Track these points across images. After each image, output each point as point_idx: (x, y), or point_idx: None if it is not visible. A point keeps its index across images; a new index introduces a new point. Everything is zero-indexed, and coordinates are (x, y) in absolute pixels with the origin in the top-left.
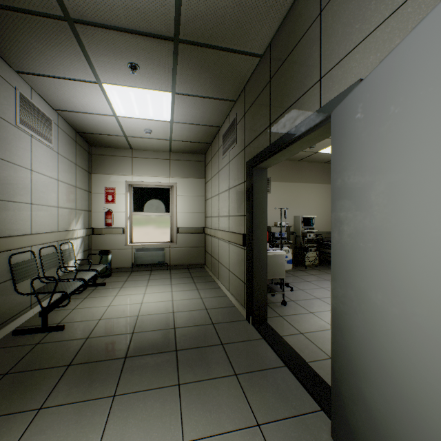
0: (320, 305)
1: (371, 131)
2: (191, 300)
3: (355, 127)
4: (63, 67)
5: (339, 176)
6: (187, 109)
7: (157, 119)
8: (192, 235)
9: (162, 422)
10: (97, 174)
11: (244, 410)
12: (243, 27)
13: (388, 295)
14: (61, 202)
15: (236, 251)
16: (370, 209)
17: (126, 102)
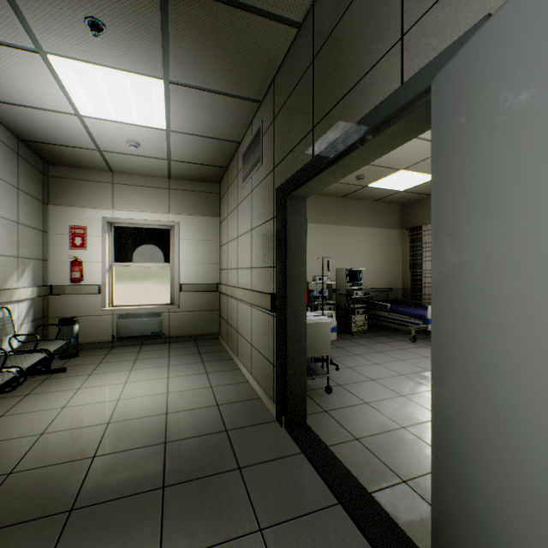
0: (377, 390)
1: None
2: (195, 391)
3: (500, 86)
4: None
5: (452, 192)
6: (190, 110)
7: (145, 125)
8: (201, 294)
9: None
10: (58, 206)
11: None
12: None
13: None
14: None
15: (261, 319)
16: (547, 251)
17: (92, 91)
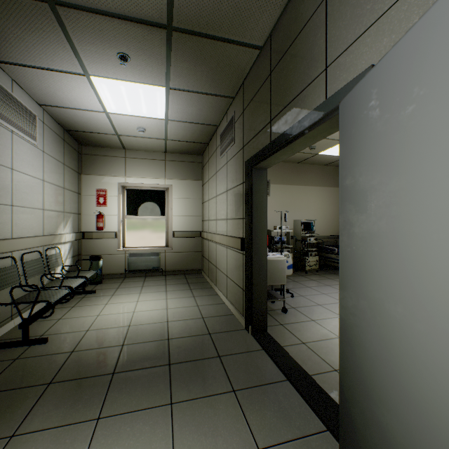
0: (322, 312)
1: (389, 119)
2: (186, 308)
3: (369, 116)
4: (46, 57)
5: (349, 173)
6: (183, 105)
7: (151, 116)
8: (189, 239)
9: (152, 448)
10: (88, 175)
11: (243, 432)
12: (242, 14)
13: (411, 309)
14: (47, 205)
15: (234, 256)
16: (387, 209)
17: (117, 97)
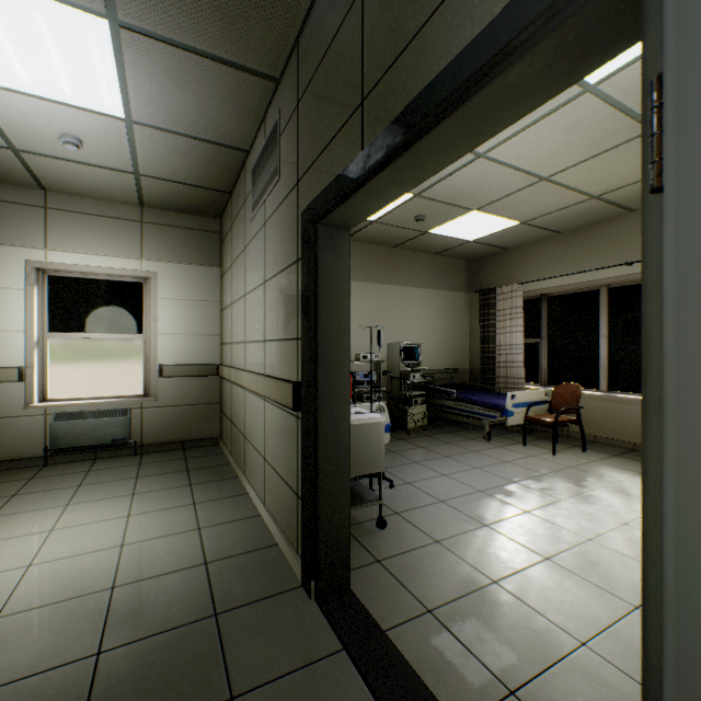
0: (450, 519)
1: None
2: (171, 539)
3: None
4: None
5: None
6: (162, 85)
7: (87, 106)
8: (193, 380)
9: None
10: None
11: None
12: None
13: None
14: None
15: (278, 420)
16: None
17: None
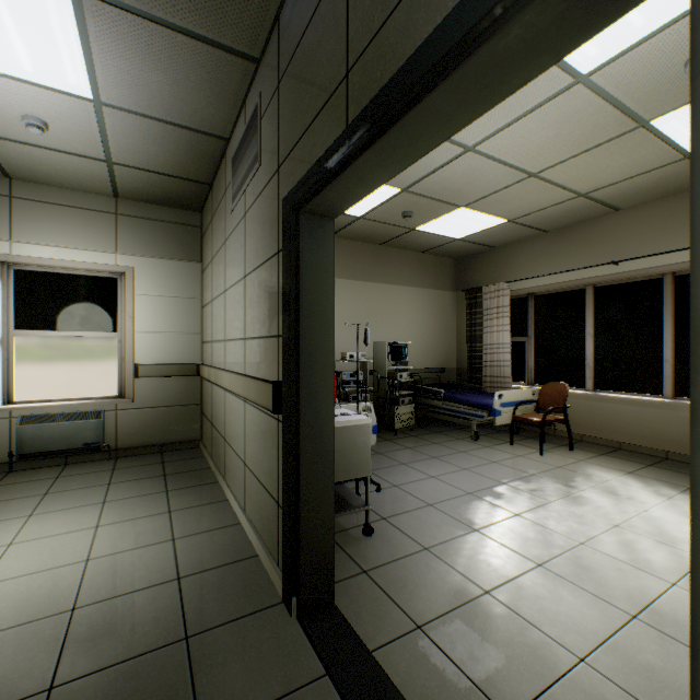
0: (439, 524)
1: None
2: (142, 552)
3: None
4: None
5: None
6: (132, 63)
7: (51, 85)
8: (172, 380)
9: None
10: None
11: None
12: None
13: None
14: None
15: (259, 423)
16: None
17: None
